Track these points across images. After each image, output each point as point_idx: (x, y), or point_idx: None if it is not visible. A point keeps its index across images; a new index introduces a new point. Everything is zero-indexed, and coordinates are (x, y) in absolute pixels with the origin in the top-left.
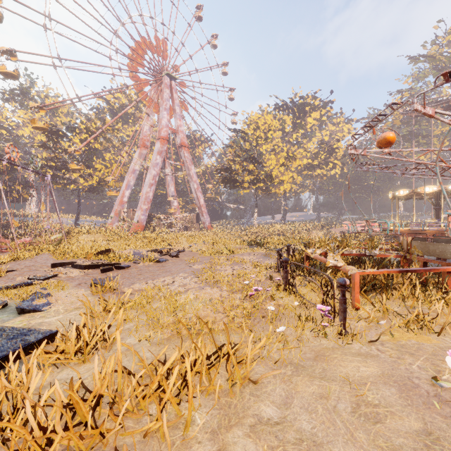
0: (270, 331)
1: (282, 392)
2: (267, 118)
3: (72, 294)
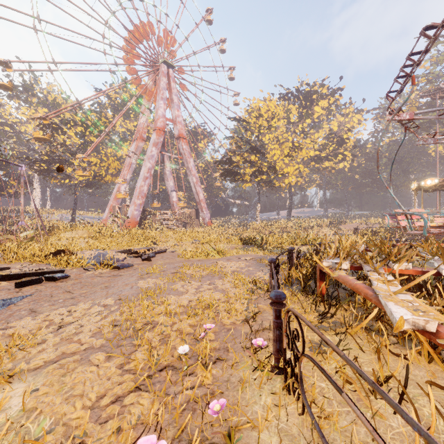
0: None
1: None
2: (270, 105)
3: None
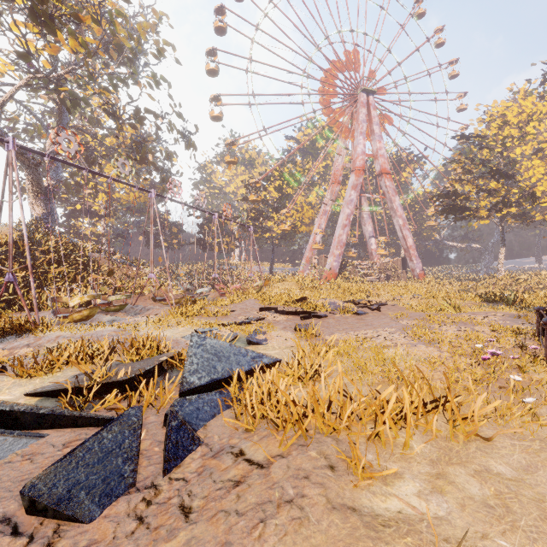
0: (510, 400)
1: (522, 461)
2: (524, 104)
3: (281, 335)
